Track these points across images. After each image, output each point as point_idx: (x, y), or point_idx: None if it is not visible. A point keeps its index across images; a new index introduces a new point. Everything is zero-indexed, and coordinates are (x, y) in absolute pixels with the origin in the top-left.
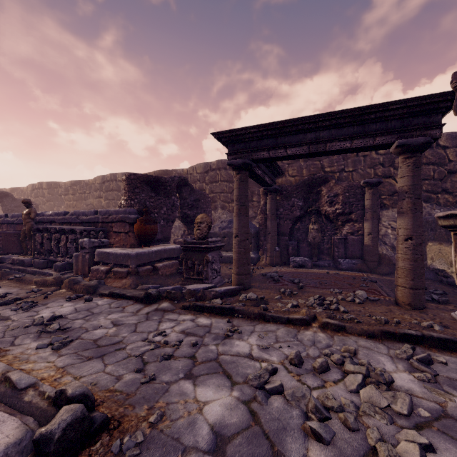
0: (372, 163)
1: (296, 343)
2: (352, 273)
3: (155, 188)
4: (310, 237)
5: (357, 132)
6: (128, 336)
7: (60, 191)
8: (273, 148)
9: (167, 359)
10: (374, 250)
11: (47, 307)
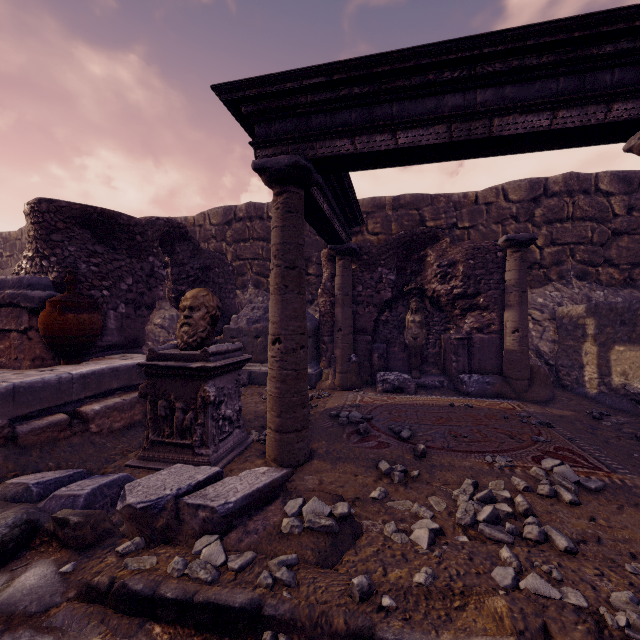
0: (500, 215)
1: None
2: (491, 402)
3: (106, 237)
4: (409, 336)
5: (566, 91)
6: None
7: None
8: (363, 131)
9: None
10: (524, 359)
11: None
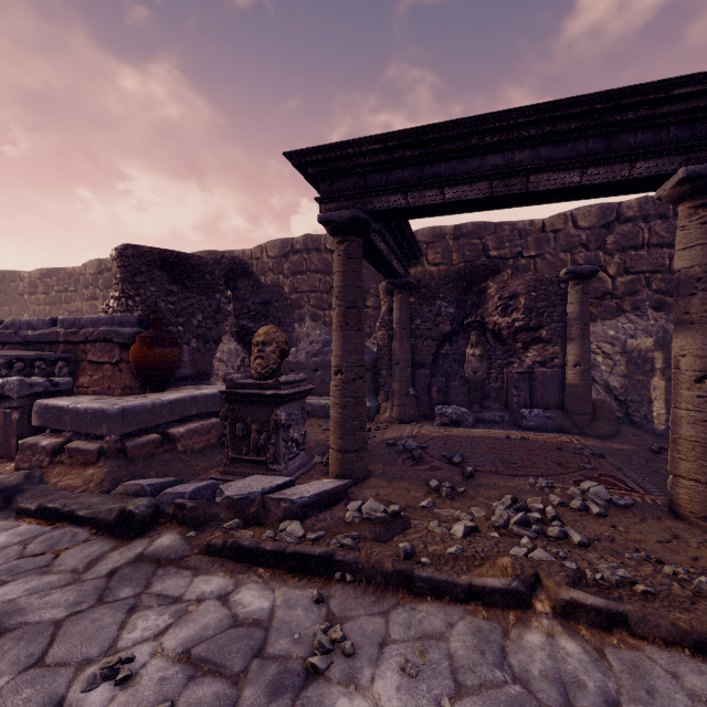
0: (568, 243)
1: (516, 698)
2: (549, 436)
3: (179, 277)
4: (469, 370)
5: (594, 151)
6: (3, 692)
7: (21, 287)
8: (415, 188)
9: None
10: (585, 393)
11: None
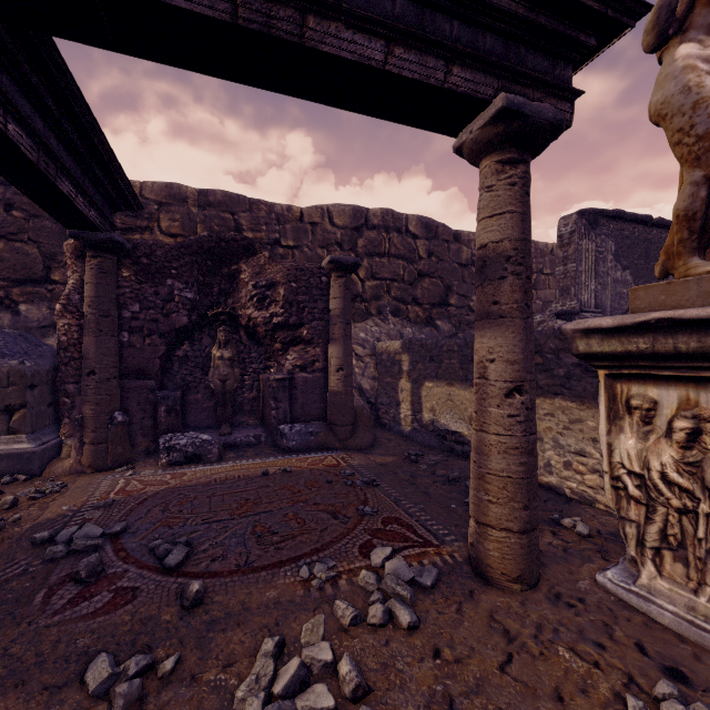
0: (325, 239)
1: None
2: (314, 459)
3: None
4: (216, 378)
5: (403, 21)
6: None
7: None
8: None
9: None
10: (348, 401)
11: None
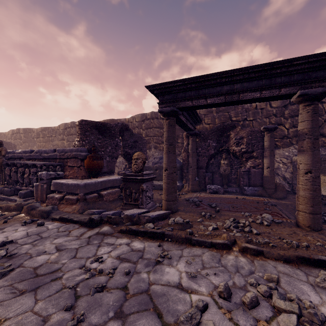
0: (267, 114)
1: (221, 270)
2: (255, 197)
3: (102, 132)
4: (222, 170)
5: (265, 84)
6: (67, 263)
7: (33, 135)
8: (195, 98)
9: (99, 291)
10: (271, 180)
11: (3, 231)
